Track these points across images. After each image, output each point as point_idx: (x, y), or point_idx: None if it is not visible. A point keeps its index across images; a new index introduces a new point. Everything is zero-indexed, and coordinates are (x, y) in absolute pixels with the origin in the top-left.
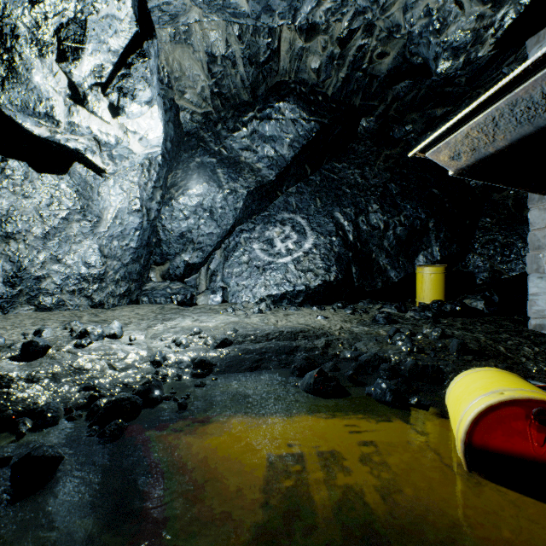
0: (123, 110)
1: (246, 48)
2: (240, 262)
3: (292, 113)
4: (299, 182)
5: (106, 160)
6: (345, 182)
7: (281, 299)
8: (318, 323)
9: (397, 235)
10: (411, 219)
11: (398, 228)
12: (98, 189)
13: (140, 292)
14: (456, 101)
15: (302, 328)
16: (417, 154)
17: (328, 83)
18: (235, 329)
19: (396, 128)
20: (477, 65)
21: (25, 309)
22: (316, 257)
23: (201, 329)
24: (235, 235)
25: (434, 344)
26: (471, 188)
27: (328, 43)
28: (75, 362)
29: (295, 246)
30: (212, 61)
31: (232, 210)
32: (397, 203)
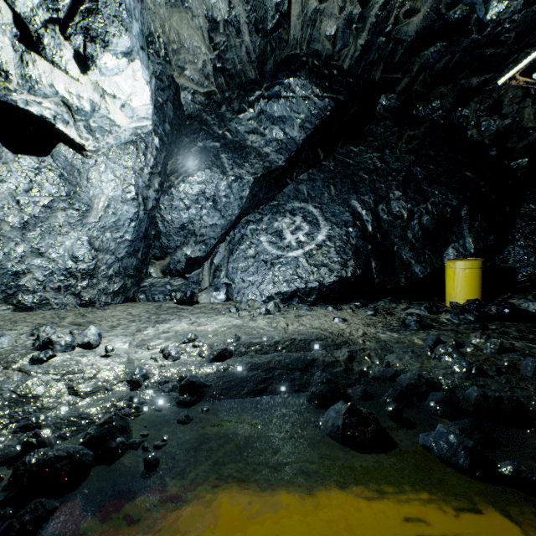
0: (92, 61)
1: (251, 9)
2: (246, 256)
3: (303, 89)
4: (311, 169)
5: (83, 134)
6: (362, 168)
7: (292, 297)
8: (336, 327)
9: (422, 225)
10: (440, 207)
11: (425, 217)
12: (87, 175)
13: (137, 288)
14: (498, 66)
15: (318, 334)
16: (515, 79)
17: (344, 53)
18: (236, 336)
19: (420, 105)
20: (532, 13)
21: (1, 309)
22: (330, 250)
23: (197, 335)
24: (241, 226)
25: (494, 361)
26: (511, 169)
27: (346, 2)
28: (21, 386)
29: (307, 239)
30: (213, 29)
31: (237, 199)
32: (424, 189)
